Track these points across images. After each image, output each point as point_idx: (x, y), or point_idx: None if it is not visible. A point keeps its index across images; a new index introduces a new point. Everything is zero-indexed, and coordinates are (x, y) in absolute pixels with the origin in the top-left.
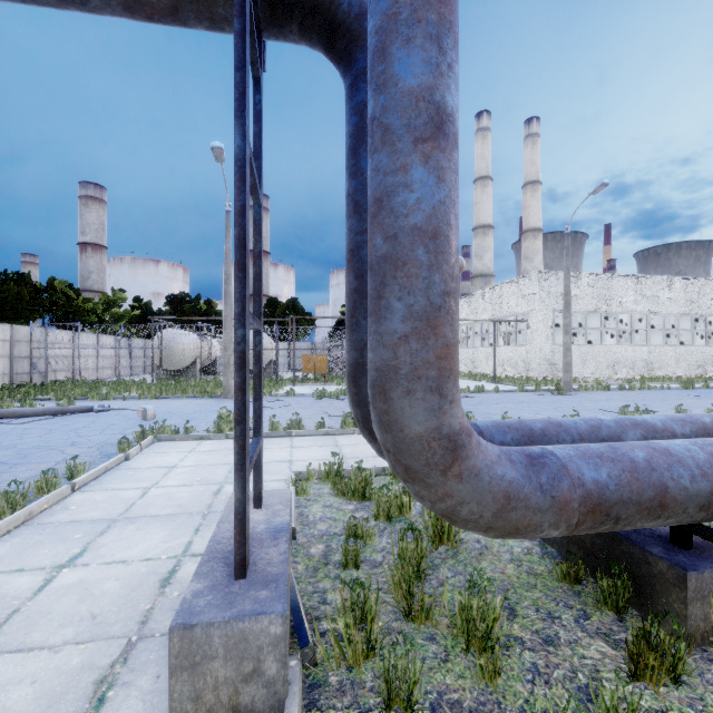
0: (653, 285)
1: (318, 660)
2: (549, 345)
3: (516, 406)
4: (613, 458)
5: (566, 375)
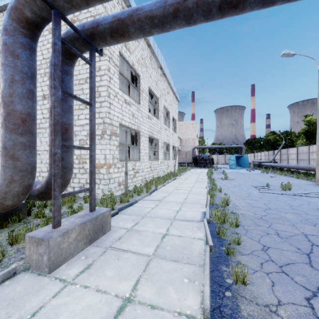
0: None
1: None
2: None
3: None
4: None
5: None
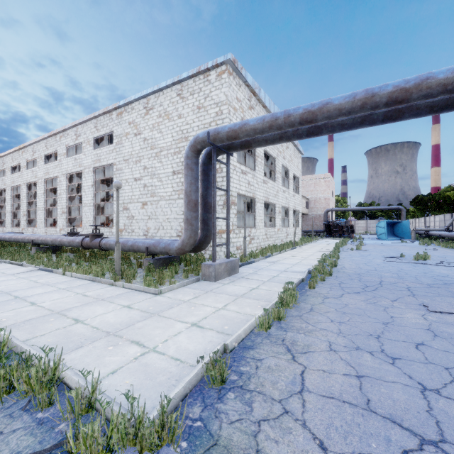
0: None
1: None
2: None
3: None
4: None
5: None
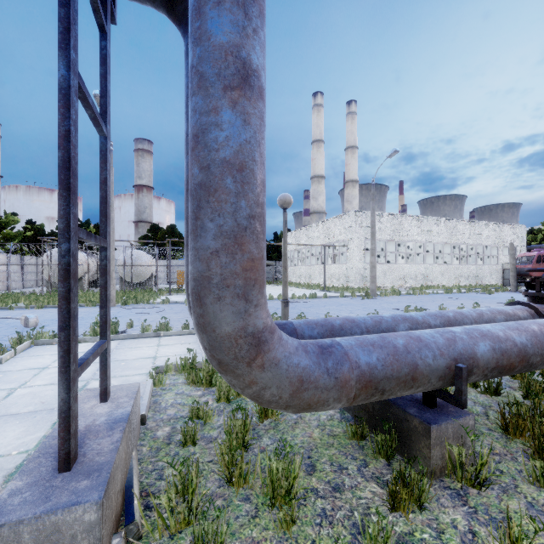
0: (428, 223)
1: (144, 532)
2: (362, 264)
3: (337, 307)
4: (382, 345)
5: (372, 285)
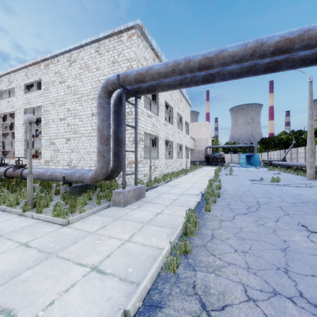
0: None
1: None
2: None
3: None
4: None
5: None
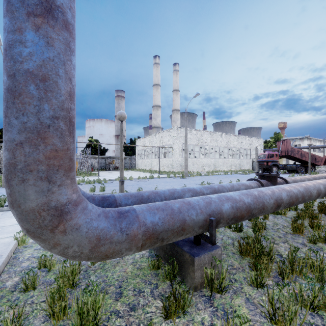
0: (216, 135)
1: None
2: (181, 158)
3: (164, 184)
4: (164, 209)
5: (185, 170)
